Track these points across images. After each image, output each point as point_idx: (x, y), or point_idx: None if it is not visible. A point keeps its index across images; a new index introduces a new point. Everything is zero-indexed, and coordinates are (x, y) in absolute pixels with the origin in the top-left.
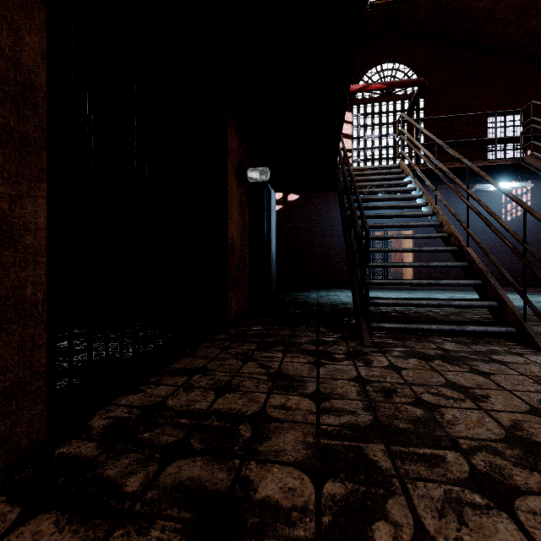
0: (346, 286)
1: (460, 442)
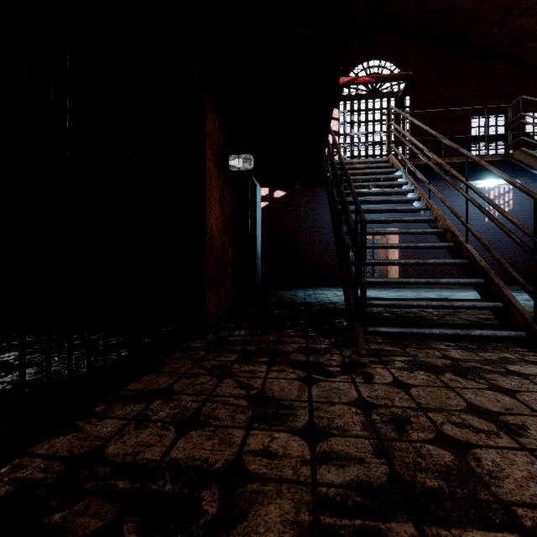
0: (333, 285)
1: (519, 514)
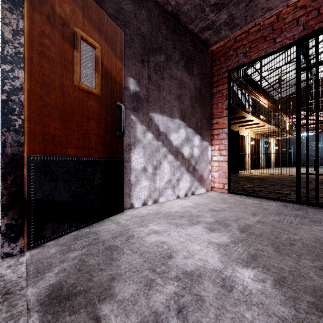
0: None
1: None
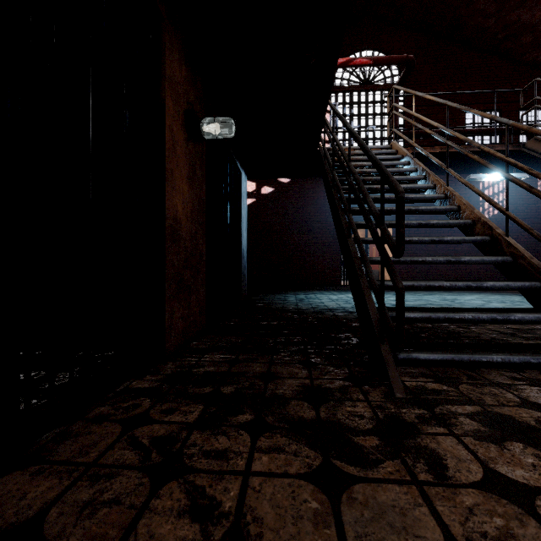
0: (324, 287)
1: None
